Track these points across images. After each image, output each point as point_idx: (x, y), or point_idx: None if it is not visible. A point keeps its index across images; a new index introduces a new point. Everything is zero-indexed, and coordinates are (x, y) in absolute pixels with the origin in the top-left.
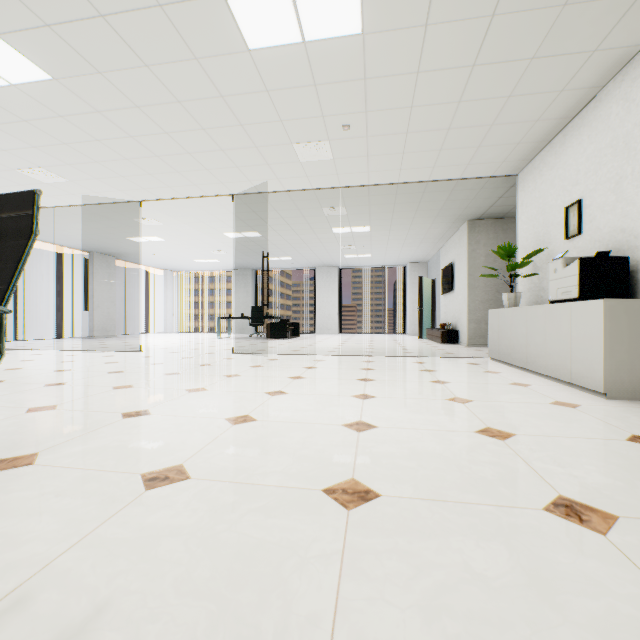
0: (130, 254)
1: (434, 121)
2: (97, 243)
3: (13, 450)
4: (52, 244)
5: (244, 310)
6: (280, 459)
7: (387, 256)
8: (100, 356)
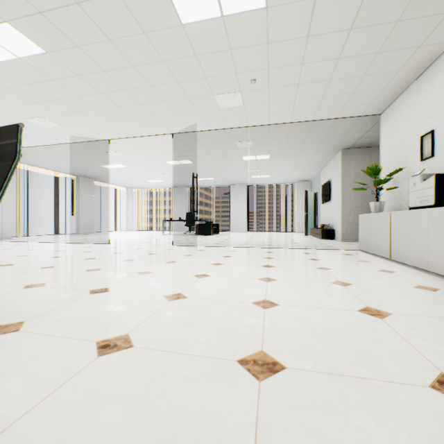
0: (103, 177)
1: (319, 74)
2: (81, 169)
3: (7, 318)
4: (52, 170)
5: (181, 215)
6: (204, 331)
7: (281, 176)
8: (81, 247)
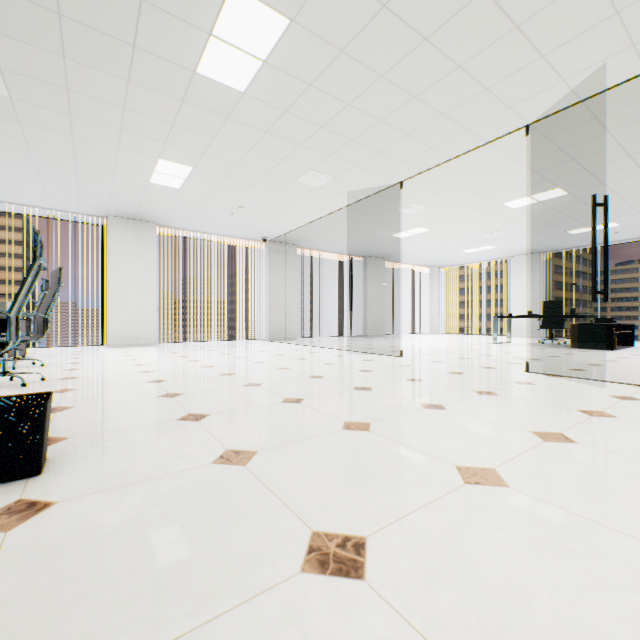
0: (396, 254)
1: None
2: (367, 246)
3: None
4: (336, 254)
5: (527, 307)
6: None
7: None
8: (359, 359)
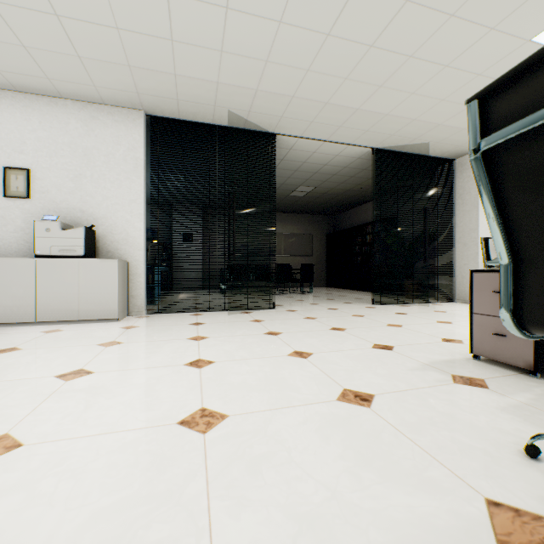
0: None
1: None
2: None
3: None
4: None
5: None
6: (287, 373)
7: None
8: None
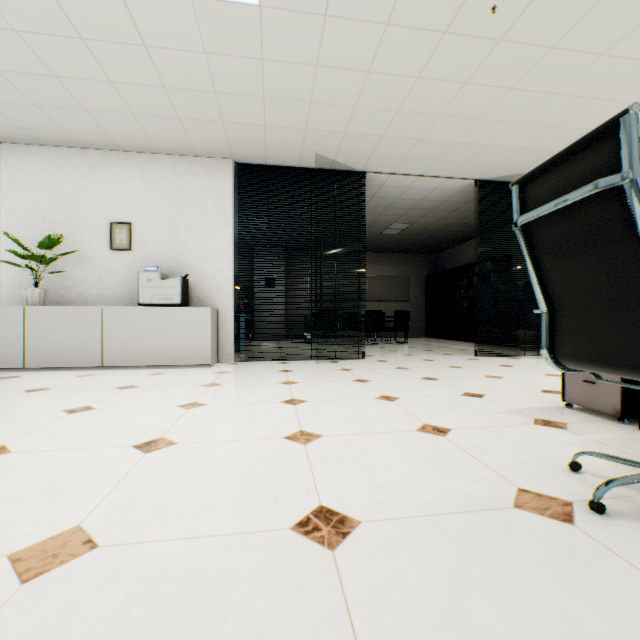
0: None
1: (64, 62)
2: None
3: (552, 535)
4: None
5: None
6: (373, 411)
7: None
8: None
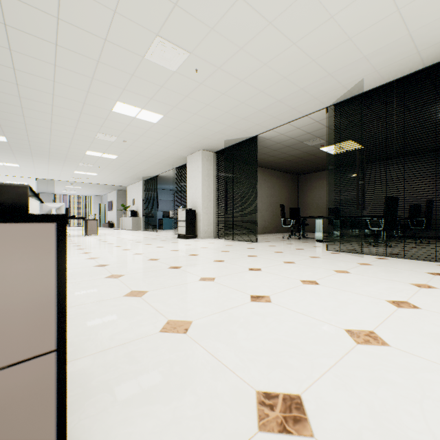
0: None
1: (108, 180)
2: None
3: None
4: None
5: None
6: None
7: (84, 193)
8: None
